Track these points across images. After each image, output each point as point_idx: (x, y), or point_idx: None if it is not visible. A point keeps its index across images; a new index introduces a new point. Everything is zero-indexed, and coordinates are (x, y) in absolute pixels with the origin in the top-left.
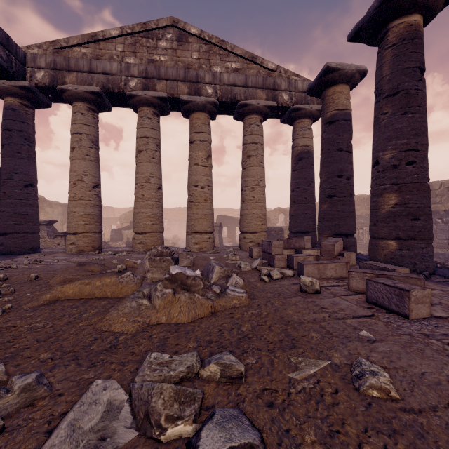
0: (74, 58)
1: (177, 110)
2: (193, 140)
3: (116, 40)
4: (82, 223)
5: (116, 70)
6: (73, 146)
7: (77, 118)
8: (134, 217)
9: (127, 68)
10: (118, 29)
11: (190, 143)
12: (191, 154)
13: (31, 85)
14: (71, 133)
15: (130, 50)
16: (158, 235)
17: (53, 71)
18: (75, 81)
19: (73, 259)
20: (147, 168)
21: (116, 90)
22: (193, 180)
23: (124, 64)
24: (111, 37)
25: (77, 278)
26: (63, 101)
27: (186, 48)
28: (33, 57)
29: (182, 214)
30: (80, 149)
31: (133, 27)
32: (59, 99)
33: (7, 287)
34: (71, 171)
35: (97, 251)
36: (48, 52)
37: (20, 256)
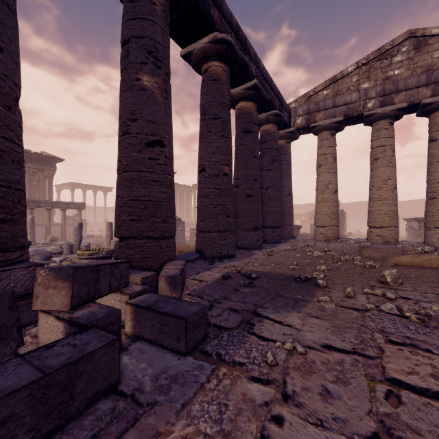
0: (321, 101)
1: (411, 113)
2: (436, 138)
3: (352, 73)
4: (328, 219)
5: (355, 98)
6: (320, 164)
7: (323, 143)
8: (370, 214)
9: (365, 94)
10: (354, 65)
11: (430, 141)
12: (432, 152)
13: (294, 129)
14: (318, 155)
15: (364, 77)
16: (395, 229)
17: (307, 115)
18: (322, 117)
19: (333, 244)
20: (384, 172)
21: (355, 114)
22: (436, 177)
23: (362, 91)
24: (348, 73)
25: (391, 254)
26: (307, 133)
27: (425, 52)
28: (294, 110)
29: (363, 208)
30: (326, 165)
31: (368, 57)
32: (305, 132)
33: (341, 255)
34: (319, 182)
35: (339, 240)
36: (301, 103)
37: (290, 240)
